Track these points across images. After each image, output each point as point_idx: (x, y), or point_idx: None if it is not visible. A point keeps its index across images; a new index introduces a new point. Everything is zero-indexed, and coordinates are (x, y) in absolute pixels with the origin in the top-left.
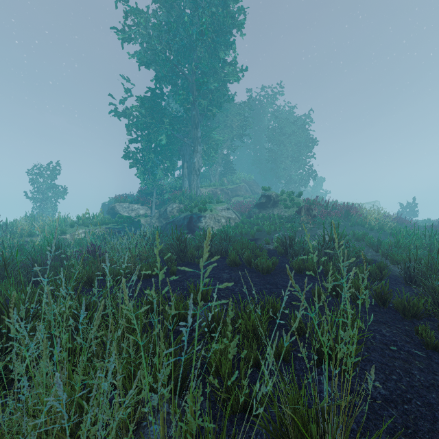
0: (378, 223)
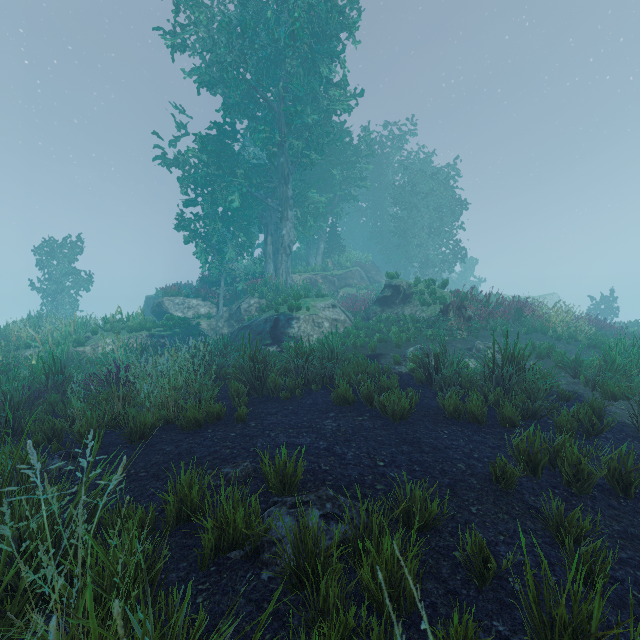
0: (567, 328)
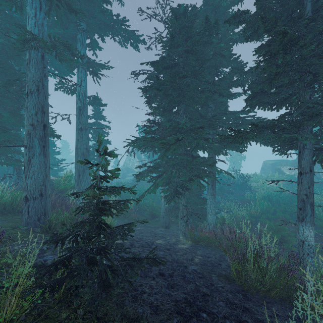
0: None
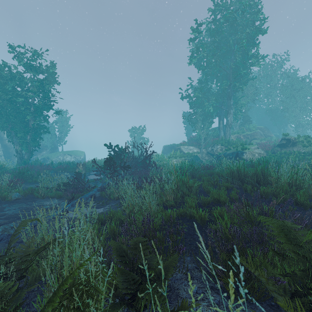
0: None
